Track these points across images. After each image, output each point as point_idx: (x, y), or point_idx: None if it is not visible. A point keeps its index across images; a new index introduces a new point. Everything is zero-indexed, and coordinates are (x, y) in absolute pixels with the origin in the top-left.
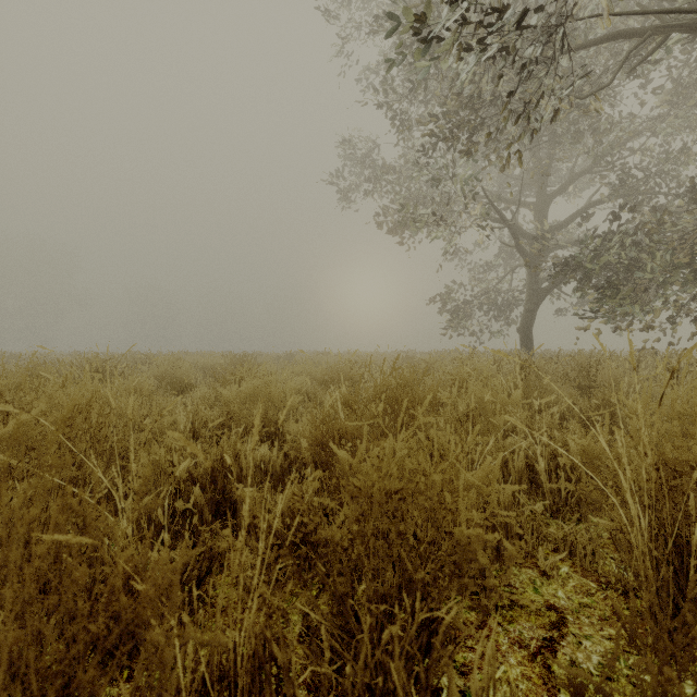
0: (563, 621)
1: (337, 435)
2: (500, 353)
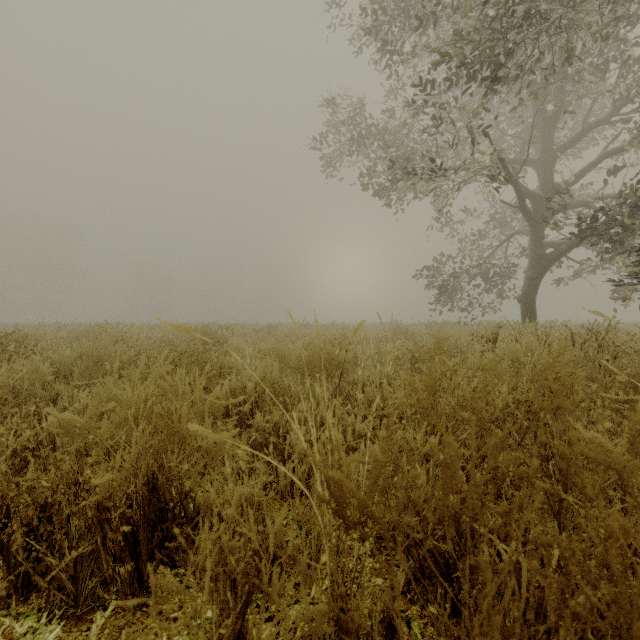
0: None
1: None
2: None
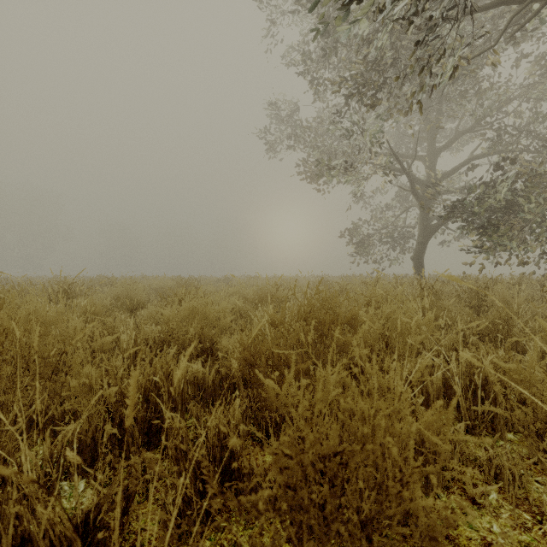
0: None
1: (263, 357)
2: (452, 278)
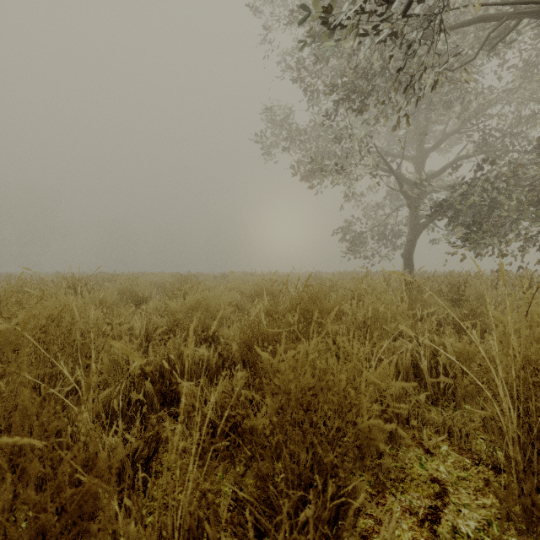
0: (445, 492)
1: (260, 339)
2: (395, 273)
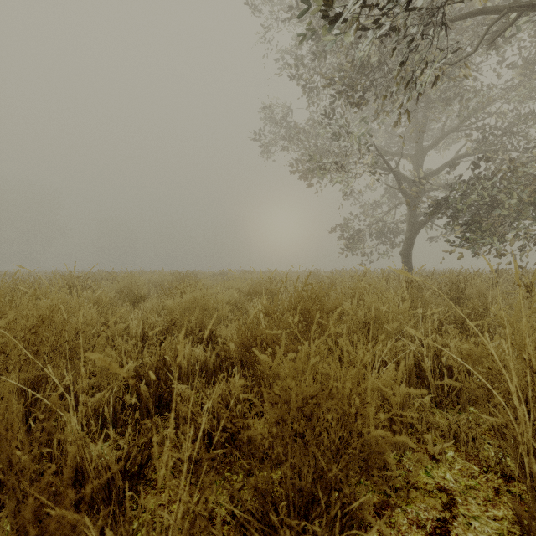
0: (453, 502)
1: (259, 339)
2: (402, 272)
